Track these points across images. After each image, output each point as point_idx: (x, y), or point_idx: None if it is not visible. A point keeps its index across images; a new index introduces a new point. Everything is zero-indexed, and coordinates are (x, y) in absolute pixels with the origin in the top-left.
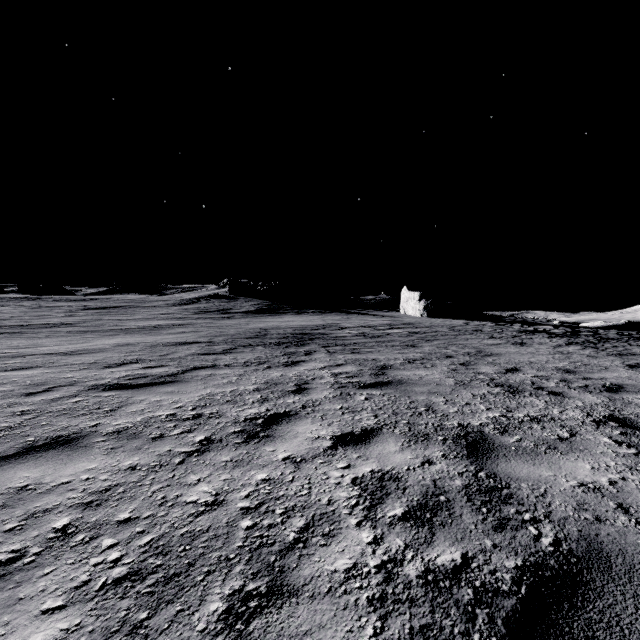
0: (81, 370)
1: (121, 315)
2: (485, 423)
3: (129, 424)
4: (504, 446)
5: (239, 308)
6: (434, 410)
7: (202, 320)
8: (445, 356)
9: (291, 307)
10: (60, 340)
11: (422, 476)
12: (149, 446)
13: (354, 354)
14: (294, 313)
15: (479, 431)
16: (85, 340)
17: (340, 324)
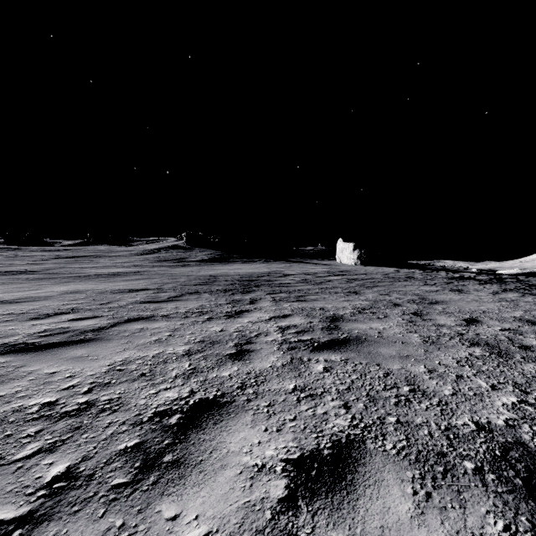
0: (0, 323)
1: (85, 263)
2: (512, 420)
3: None
4: None
5: (194, 257)
6: (423, 391)
7: (158, 268)
8: (392, 304)
9: (240, 256)
10: (12, 287)
11: None
12: None
13: (300, 302)
14: (242, 262)
15: (518, 443)
16: (37, 287)
17: (284, 271)
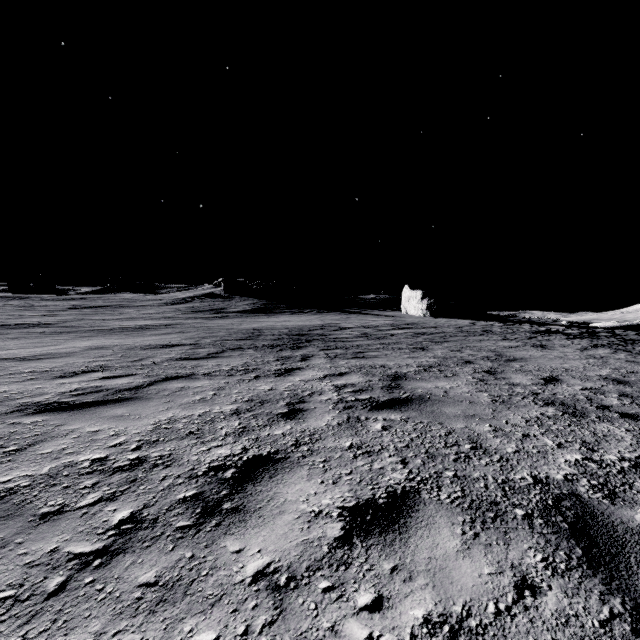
0: (25, 381)
1: (107, 315)
2: (571, 475)
3: (24, 481)
4: (635, 533)
5: (234, 307)
6: (485, 449)
7: (193, 320)
8: (463, 361)
9: (288, 306)
10: (27, 342)
11: (534, 639)
12: (25, 538)
13: (358, 359)
14: (291, 313)
15: (572, 494)
16: (55, 342)
17: (340, 324)
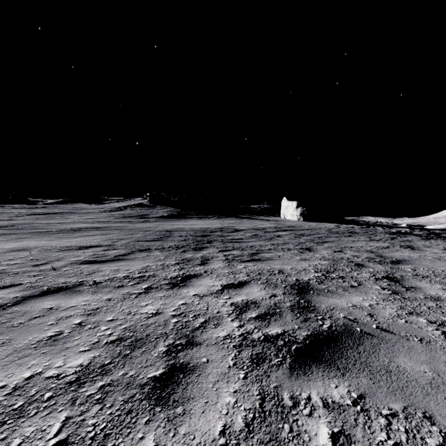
0: None
1: (54, 219)
2: None
3: None
4: None
5: (155, 214)
6: None
7: (120, 223)
8: (354, 264)
9: (196, 213)
10: None
11: None
12: None
13: (255, 262)
14: (198, 218)
15: None
16: None
17: (235, 227)
